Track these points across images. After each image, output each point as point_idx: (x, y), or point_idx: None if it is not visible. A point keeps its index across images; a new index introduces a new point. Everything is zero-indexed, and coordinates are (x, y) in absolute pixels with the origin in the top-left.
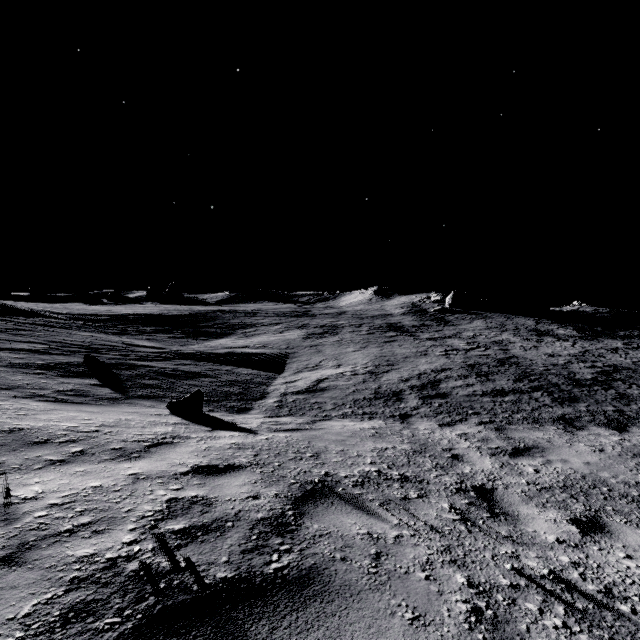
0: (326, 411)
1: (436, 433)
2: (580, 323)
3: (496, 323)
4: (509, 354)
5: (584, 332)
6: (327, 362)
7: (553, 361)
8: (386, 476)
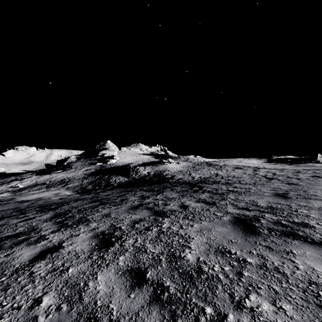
0: None
1: None
2: None
3: None
4: None
5: None
6: None
7: None
8: None
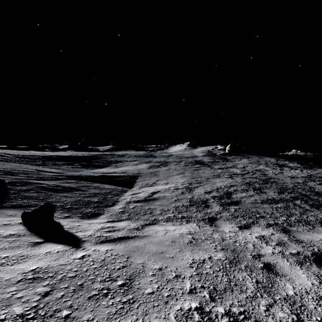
0: (155, 215)
1: (240, 236)
2: (300, 160)
3: (254, 160)
4: (268, 176)
5: (304, 165)
6: (160, 181)
7: (295, 180)
8: (211, 321)
